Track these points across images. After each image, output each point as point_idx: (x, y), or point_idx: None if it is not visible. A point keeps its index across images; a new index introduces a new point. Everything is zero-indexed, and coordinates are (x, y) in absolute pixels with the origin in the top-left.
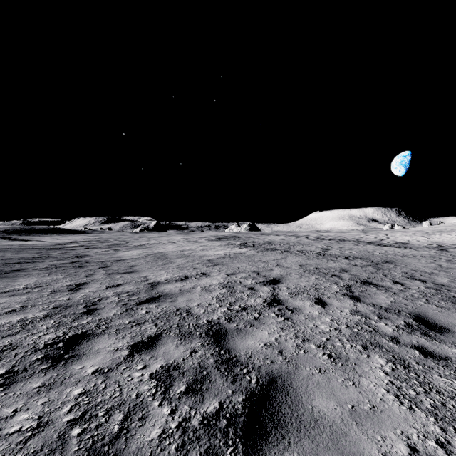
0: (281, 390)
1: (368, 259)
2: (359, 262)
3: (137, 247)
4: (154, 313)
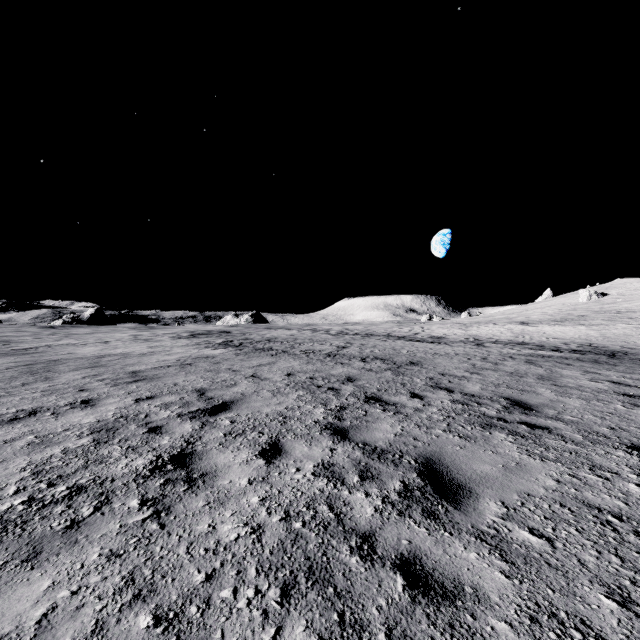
0: None
1: (391, 360)
2: (377, 365)
3: (15, 352)
4: None
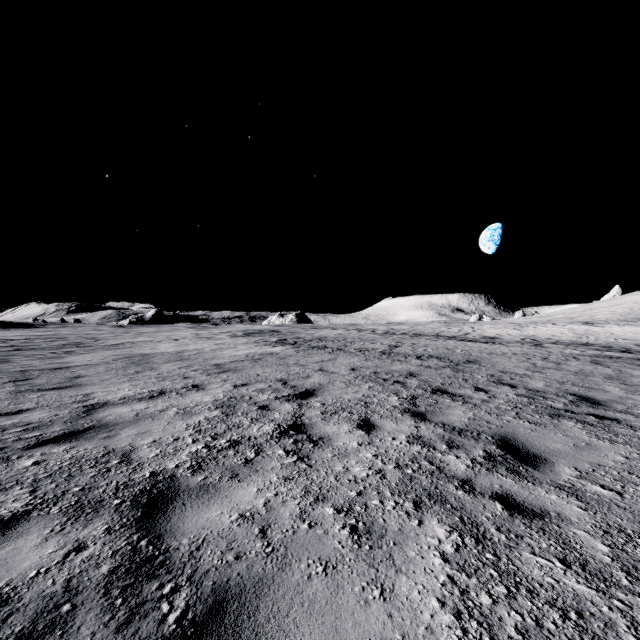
0: (226, 633)
1: (447, 359)
2: (434, 363)
3: (109, 347)
4: (51, 465)
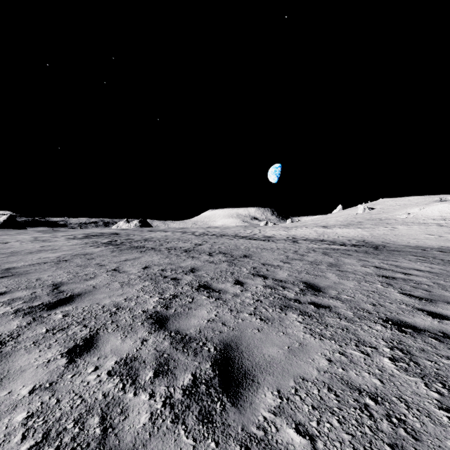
0: None
1: (230, 254)
2: (218, 258)
3: None
4: None
